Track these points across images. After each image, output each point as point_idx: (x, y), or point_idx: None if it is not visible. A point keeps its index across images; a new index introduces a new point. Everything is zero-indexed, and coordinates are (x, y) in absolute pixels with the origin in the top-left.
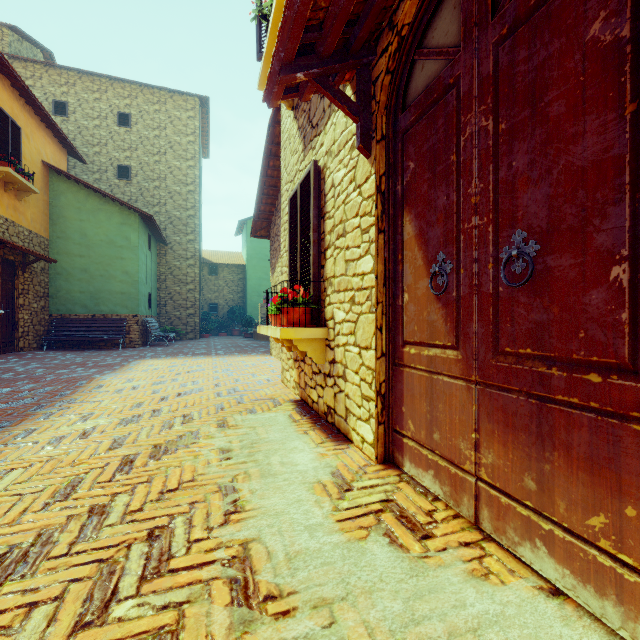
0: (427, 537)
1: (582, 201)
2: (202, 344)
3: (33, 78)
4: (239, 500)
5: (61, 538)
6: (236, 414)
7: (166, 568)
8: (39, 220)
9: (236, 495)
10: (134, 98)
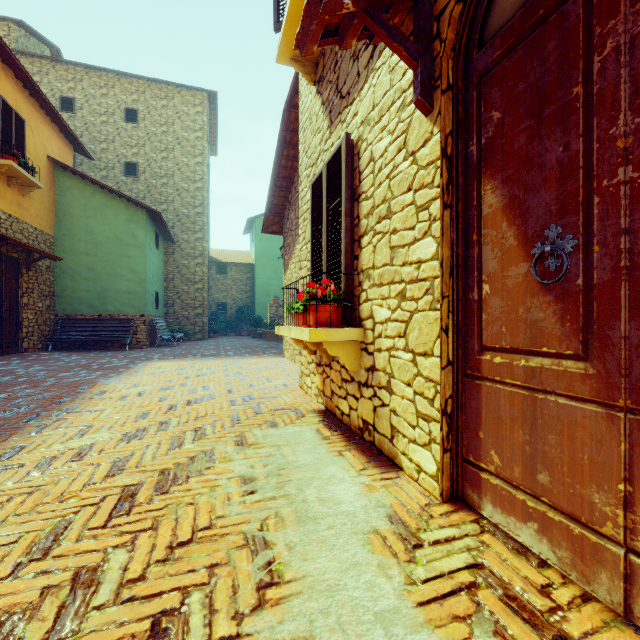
0: None
1: None
2: (211, 345)
3: (40, 74)
4: (274, 562)
5: (27, 632)
6: (255, 428)
7: None
8: (44, 217)
9: (269, 553)
10: (141, 93)
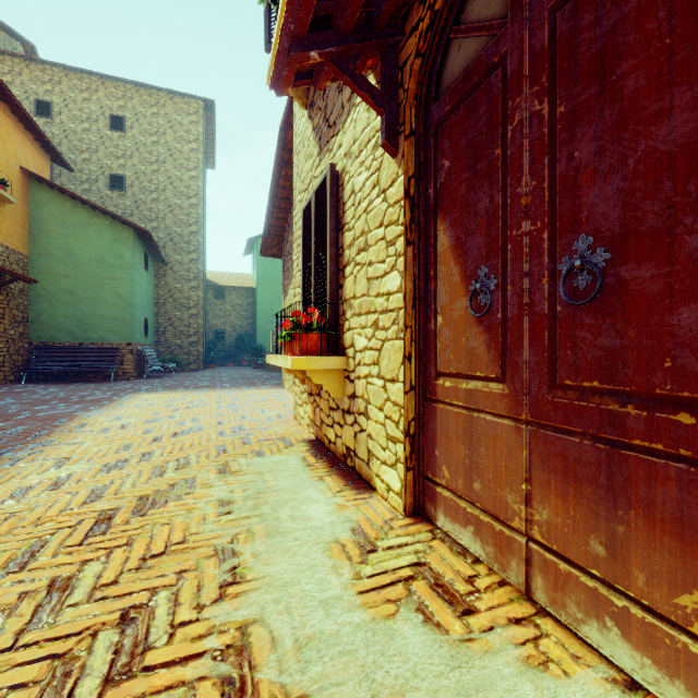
0: (469, 612)
1: (668, 195)
2: (206, 376)
3: (11, 73)
4: (239, 567)
5: (7, 625)
6: (240, 457)
7: (140, 665)
8: (17, 234)
9: (235, 560)
10: (129, 99)
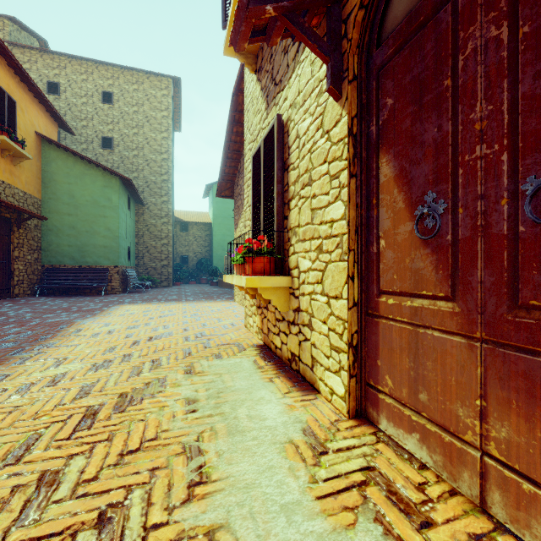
0: (427, 525)
1: None
2: (174, 291)
3: (30, 62)
4: (204, 466)
5: None
6: (203, 359)
7: None
8: (33, 183)
9: (201, 459)
10: (116, 79)
